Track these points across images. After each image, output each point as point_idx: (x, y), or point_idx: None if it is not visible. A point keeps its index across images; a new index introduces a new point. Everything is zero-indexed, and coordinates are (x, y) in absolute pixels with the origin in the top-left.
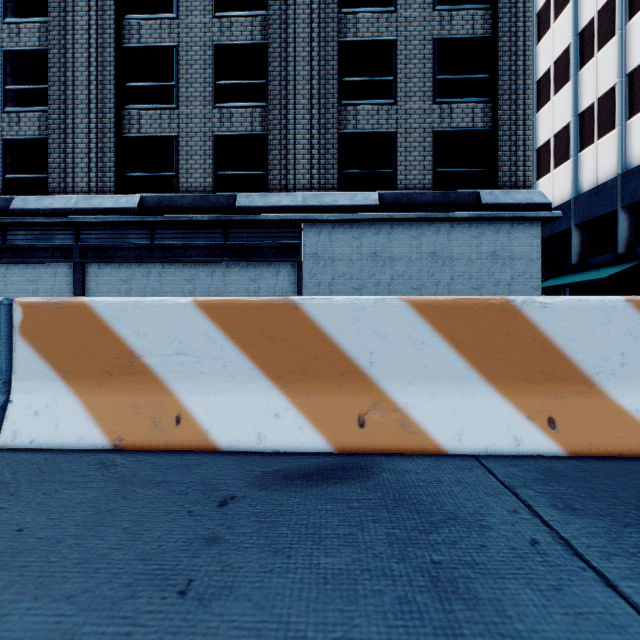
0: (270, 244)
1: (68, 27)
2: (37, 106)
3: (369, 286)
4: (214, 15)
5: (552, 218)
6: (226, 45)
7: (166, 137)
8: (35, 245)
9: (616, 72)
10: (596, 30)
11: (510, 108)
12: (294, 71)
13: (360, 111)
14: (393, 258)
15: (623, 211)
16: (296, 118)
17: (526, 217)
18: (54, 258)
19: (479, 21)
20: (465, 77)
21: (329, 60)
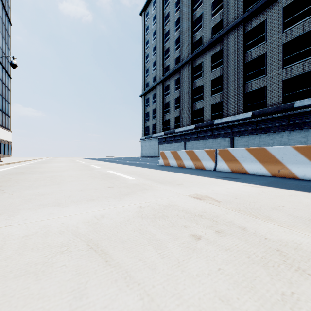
0: None
1: (228, 66)
2: (219, 92)
3: None
4: (282, 32)
5: None
6: (289, 41)
7: (261, 88)
8: (219, 133)
9: None
10: None
11: None
12: None
13: None
14: None
15: None
16: None
17: None
18: (224, 136)
19: None
20: None
21: None
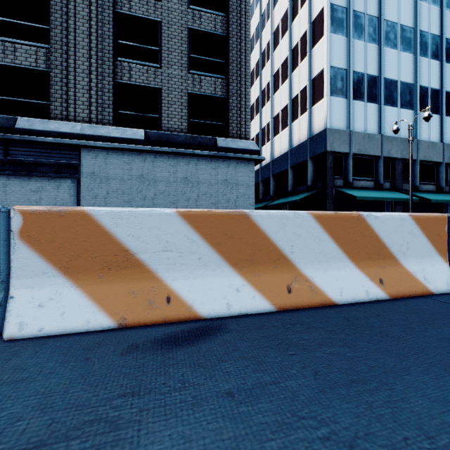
0: (50, 162)
1: None
2: None
3: (137, 200)
4: None
5: (260, 160)
6: None
7: None
8: None
9: (308, 77)
10: (299, 50)
11: (237, 85)
12: (74, 25)
13: (133, 68)
14: (156, 180)
15: (310, 160)
16: (76, 63)
17: (244, 158)
18: None
19: (219, 23)
20: (210, 59)
21: (105, 23)
